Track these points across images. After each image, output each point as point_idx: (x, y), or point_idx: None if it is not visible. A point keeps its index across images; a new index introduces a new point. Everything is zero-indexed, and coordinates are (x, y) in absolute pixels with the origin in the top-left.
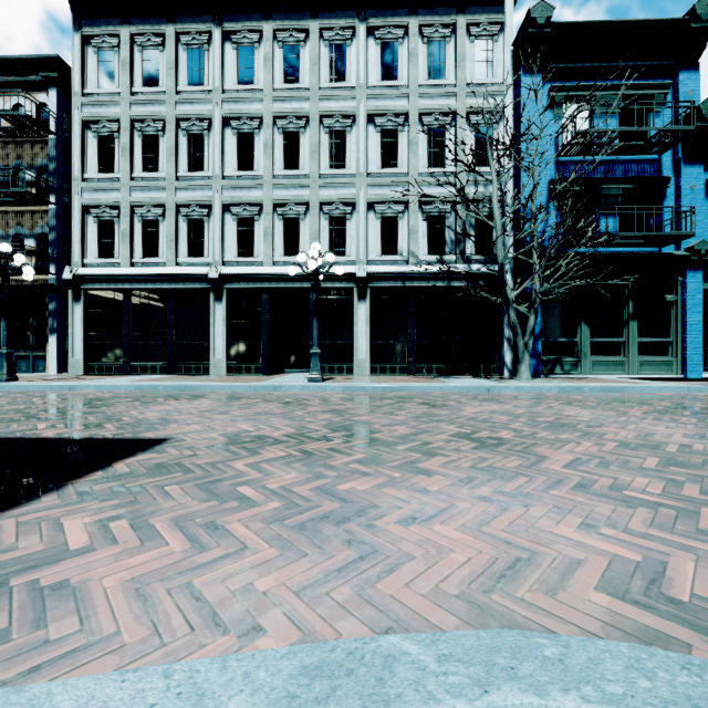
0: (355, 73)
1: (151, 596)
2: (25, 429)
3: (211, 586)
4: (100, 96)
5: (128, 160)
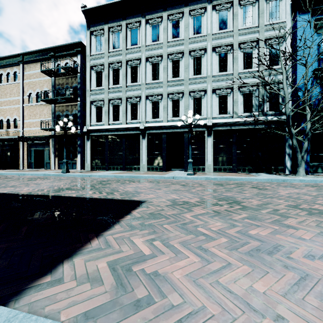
0: (206, 29)
1: (203, 286)
2: (85, 194)
3: (231, 285)
4: (96, 55)
5: (107, 81)
